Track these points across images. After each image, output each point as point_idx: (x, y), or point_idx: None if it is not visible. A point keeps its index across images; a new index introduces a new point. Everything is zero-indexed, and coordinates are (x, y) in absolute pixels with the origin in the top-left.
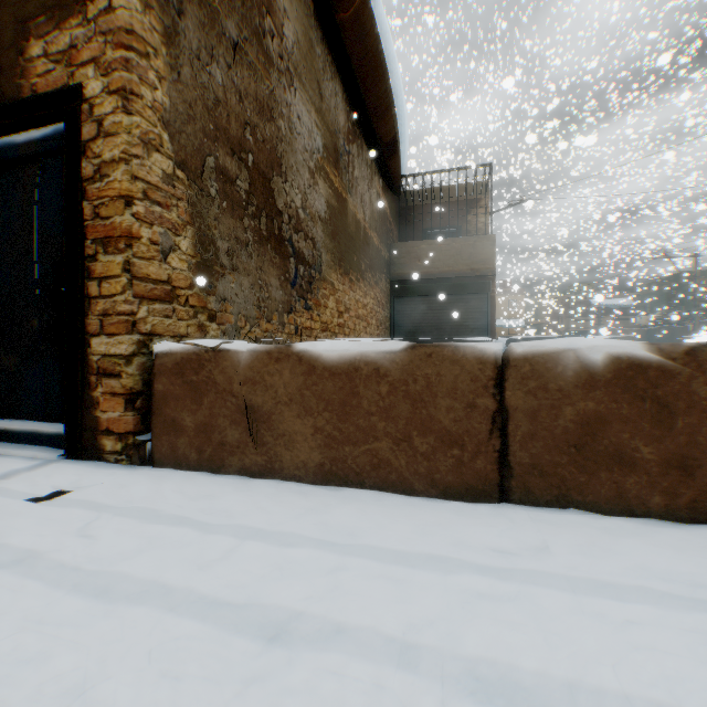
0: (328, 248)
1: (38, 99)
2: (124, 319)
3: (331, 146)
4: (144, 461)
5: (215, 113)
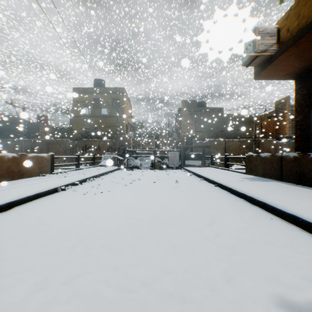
0: None
1: None
2: None
3: None
4: None
5: None
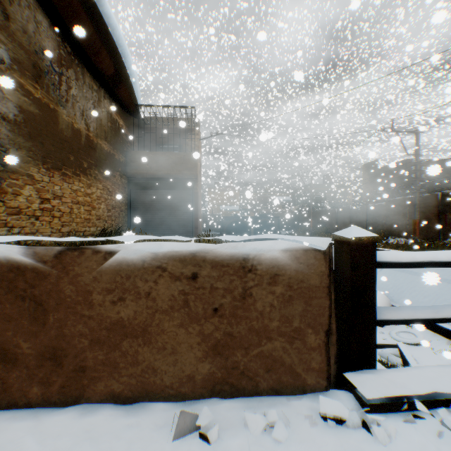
0: (23, 145)
1: None
2: None
3: (30, 62)
4: None
5: None
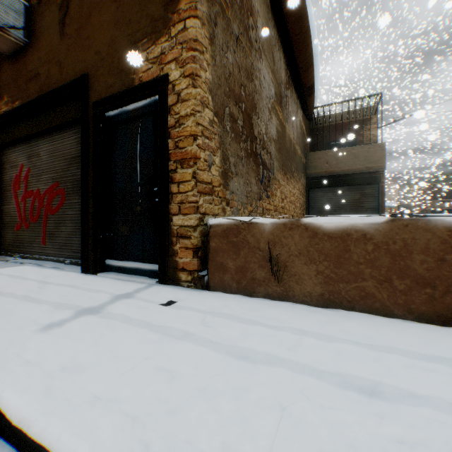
0: (277, 158)
1: (142, 85)
2: (192, 205)
3: (278, 93)
4: (203, 287)
5: (229, 81)
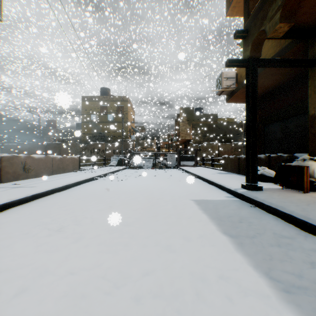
0: None
1: None
2: None
3: None
4: None
5: None
